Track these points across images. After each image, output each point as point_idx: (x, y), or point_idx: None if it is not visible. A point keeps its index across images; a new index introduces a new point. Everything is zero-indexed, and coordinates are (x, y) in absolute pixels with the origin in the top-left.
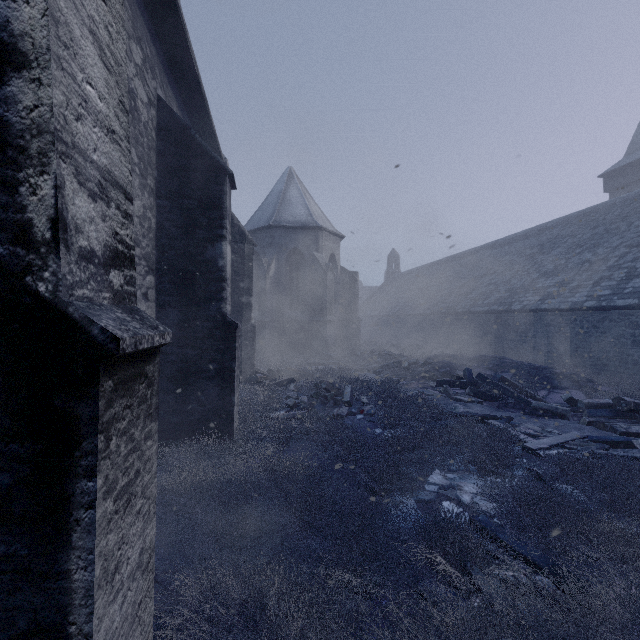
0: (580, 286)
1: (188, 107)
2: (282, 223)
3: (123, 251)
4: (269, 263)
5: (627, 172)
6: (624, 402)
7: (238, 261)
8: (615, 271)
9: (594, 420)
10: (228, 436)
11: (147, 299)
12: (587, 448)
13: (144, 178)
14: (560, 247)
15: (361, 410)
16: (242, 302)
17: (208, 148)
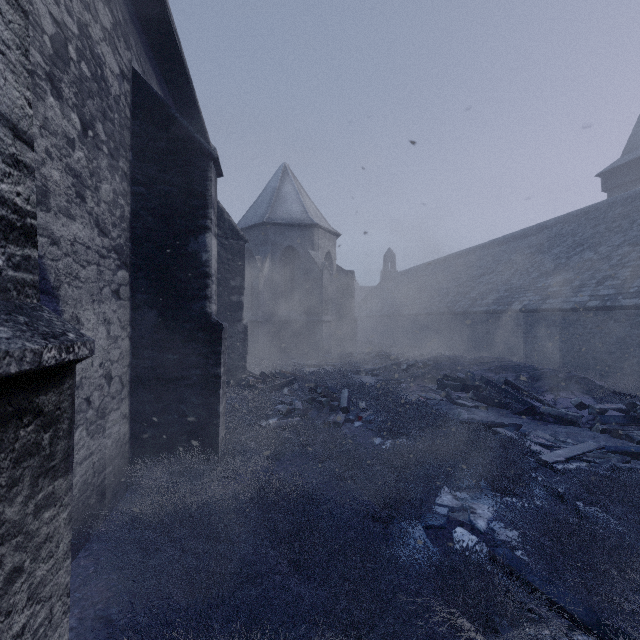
0: (582, 285)
1: (171, 89)
2: (276, 220)
3: (5, 216)
4: (263, 261)
5: (624, 171)
6: (639, 408)
7: (229, 258)
8: (619, 270)
9: (608, 427)
10: (212, 450)
11: (119, 297)
12: (607, 461)
13: (115, 159)
14: (560, 246)
15: (359, 417)
16: (233, 301)
17: (190, 129)
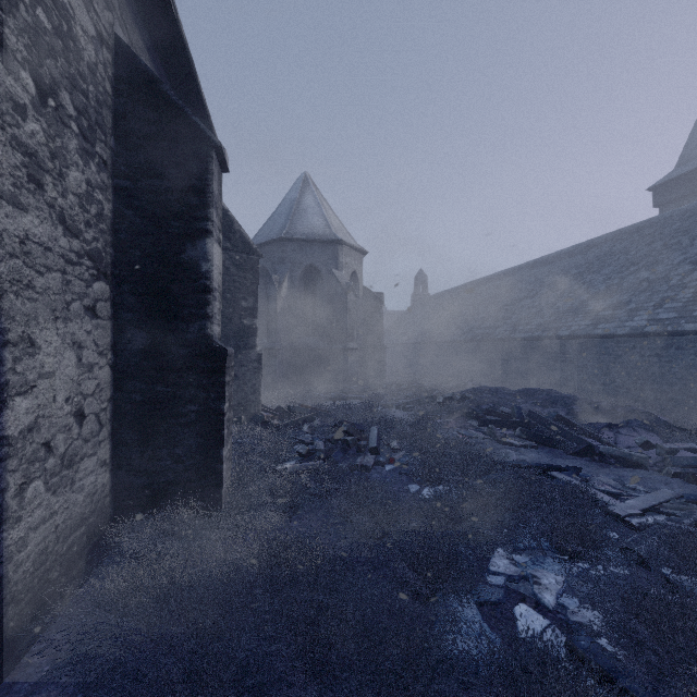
0: (639, 308)
1: (169, 70)
2: (296, 235)
3: None
4: (280, 281)
5: (679, 185)
6: None
7: (240, 275)
8: (680, 291)
9: (681, 471)
10: (214, 503)
11: (95, 315)
12: (690, 513)
13: (89, 142)
14: (611, 265)
15: (391, 458)
16: (245, 325)
17: (187, 110)
